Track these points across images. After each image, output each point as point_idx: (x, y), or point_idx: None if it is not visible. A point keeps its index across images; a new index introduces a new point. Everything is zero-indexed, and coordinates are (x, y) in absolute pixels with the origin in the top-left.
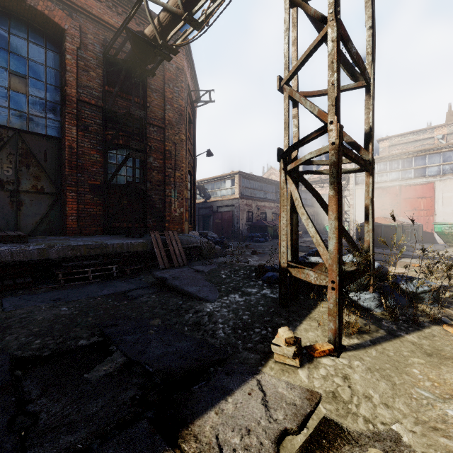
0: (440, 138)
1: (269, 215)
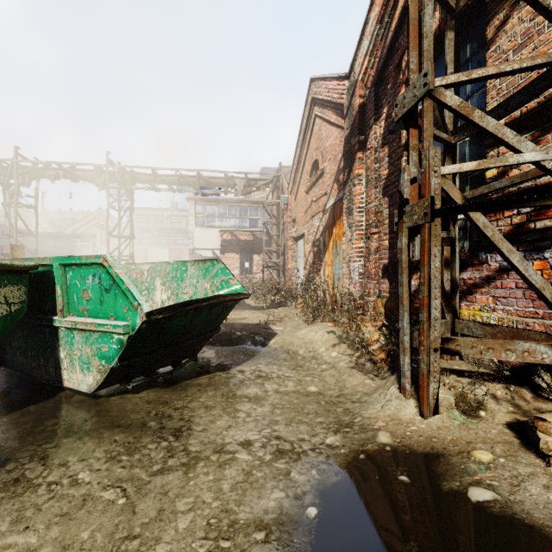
0: (167, 217)
1: None
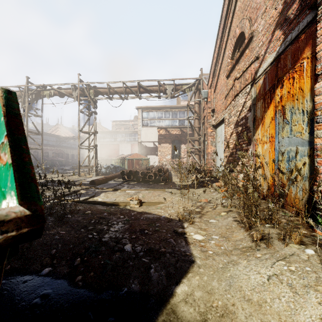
0: (131, 125)
1: (50, 154)
